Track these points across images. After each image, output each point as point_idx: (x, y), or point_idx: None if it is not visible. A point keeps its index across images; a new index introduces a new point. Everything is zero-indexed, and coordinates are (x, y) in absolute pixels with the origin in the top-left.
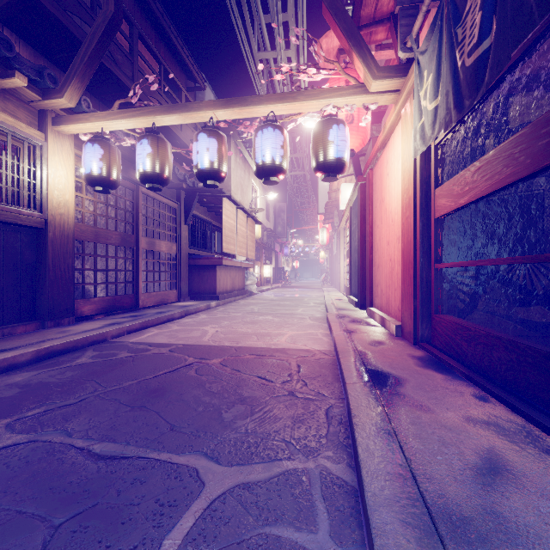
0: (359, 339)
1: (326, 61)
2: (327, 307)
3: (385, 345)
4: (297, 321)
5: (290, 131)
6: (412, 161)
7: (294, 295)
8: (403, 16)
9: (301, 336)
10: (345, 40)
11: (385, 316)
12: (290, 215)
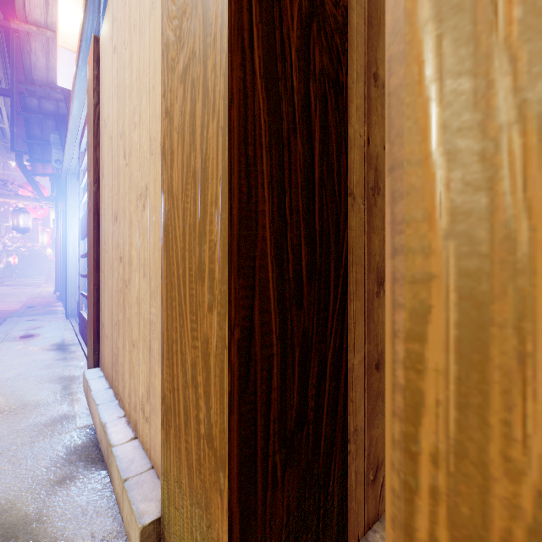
0: (36, 302)
1: (18, 186)
2: (32, 295)
3: (47, 302)
4: (4, 303)
5: (2, 144)
6: (60, 234)
7: (6, 291)
8: (53, 185)
9: (5, 307)
10: (28, 181)
11: (58, 294)
12: (3, 206)
